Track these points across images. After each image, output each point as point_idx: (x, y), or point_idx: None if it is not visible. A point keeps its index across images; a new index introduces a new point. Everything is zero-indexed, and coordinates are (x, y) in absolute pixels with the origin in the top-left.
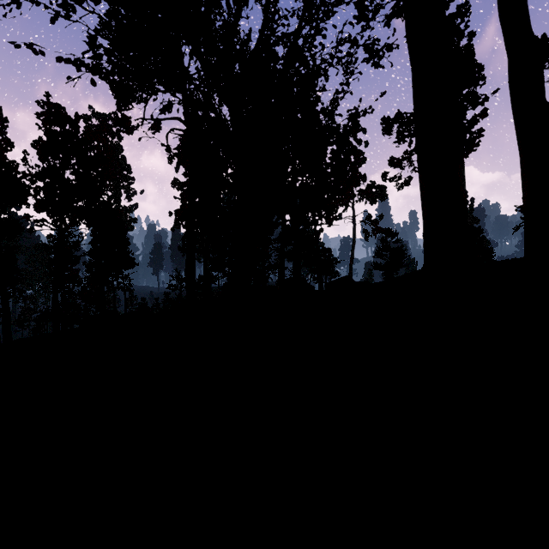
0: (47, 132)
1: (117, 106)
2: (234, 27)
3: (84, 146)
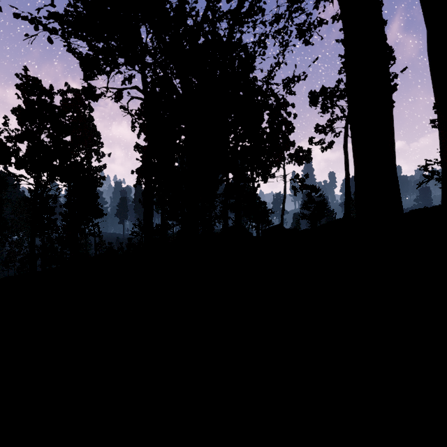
0: (25, 101)
1: (84, 77)
2: (183, 0)
3: (57, 113)
